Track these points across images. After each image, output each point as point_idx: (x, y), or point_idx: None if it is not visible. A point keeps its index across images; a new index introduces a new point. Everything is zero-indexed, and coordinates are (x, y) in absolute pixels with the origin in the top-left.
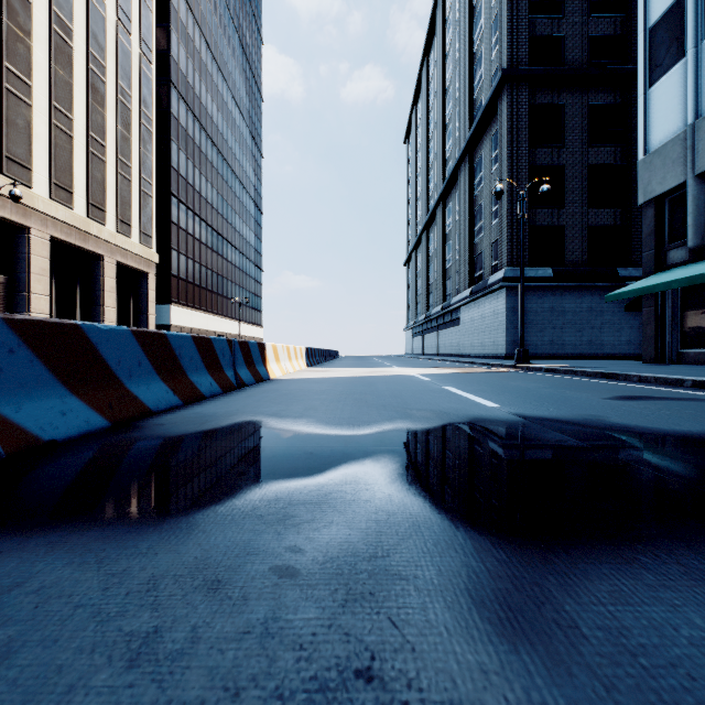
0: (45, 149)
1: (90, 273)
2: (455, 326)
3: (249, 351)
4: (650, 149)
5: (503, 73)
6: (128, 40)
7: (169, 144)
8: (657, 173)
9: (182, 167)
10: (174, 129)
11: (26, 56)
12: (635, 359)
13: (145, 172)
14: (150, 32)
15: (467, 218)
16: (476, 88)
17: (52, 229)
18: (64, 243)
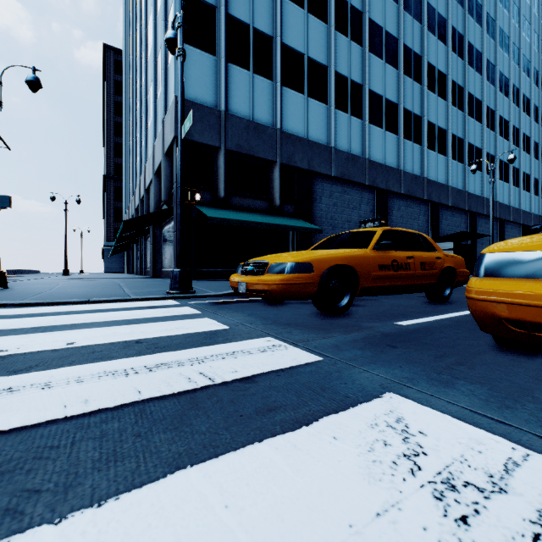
0: None
1: None
2: None
3: None
4: None
5: (103, 176)
6: None
7: None
8: None
9: None
10: None
11: None
12: None
13: None
14: None
15: None
16: None
17: None
18: None
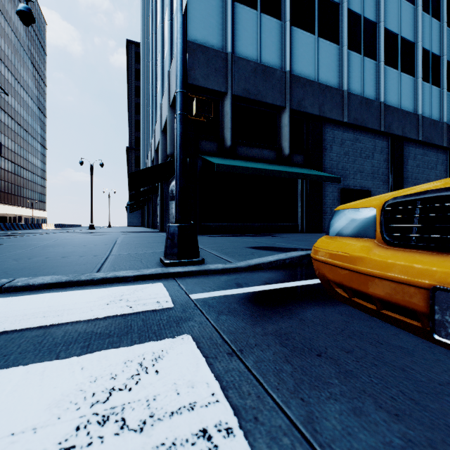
0: None
1: None
2: None
3: (39, 225)
4: None
5: (126, 147)
6: None
7: None
8: None
9: None
10: None
11: None
12: None
13: None
14: None
15: None
16: None
17: None
18: None
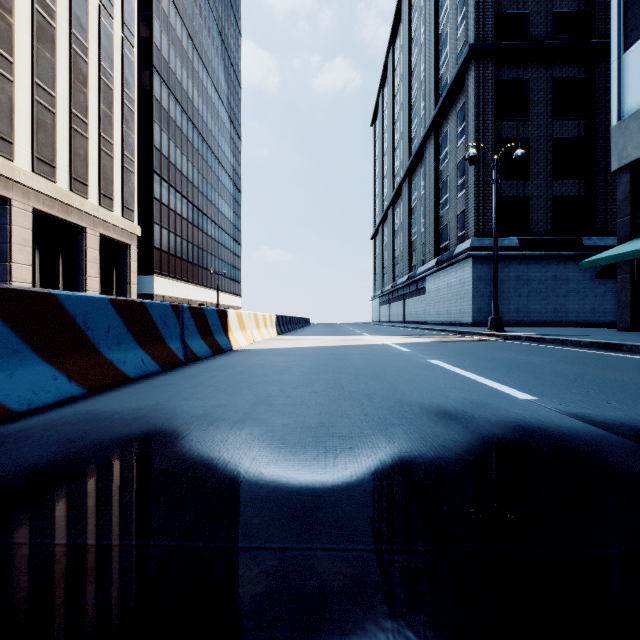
0: (27, 124)
1: (74, 245)
2: (421, 295)
3: (205, 319)
4: (625, 114)
5: (470, 48)
6: (110, 23)
7: (151, 125)
8: (633, 137)
9: (164, 147)
10: (157, 111)
11: (8, 33)
12: (599, 327)
13: (128, 149)
14: (132, 17)
15: (433, 192)
16: (441, 67)
17: (34, 201)
18: (47, 216)
